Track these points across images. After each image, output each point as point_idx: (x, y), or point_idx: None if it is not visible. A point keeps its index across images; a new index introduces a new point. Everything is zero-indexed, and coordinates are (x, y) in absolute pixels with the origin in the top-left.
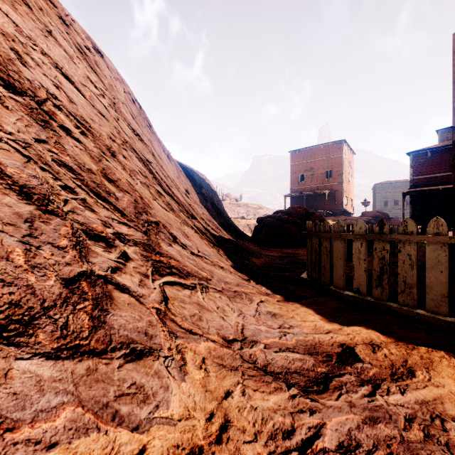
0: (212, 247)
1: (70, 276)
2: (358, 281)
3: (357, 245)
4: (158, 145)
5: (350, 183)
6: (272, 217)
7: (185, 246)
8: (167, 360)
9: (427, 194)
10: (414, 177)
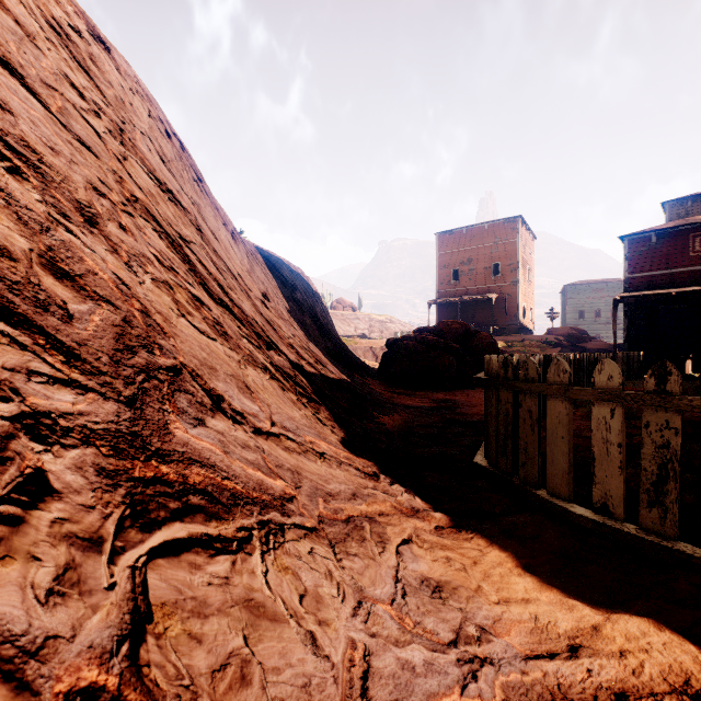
0: (306, 405)
1: None
2: (605, 488)
3: (603, 413)
4: (213, 214)
5: (529, 283)
6: (412, 339)
7: (243, 416)
8: None
9: (651, 301)
10: (630, 274)
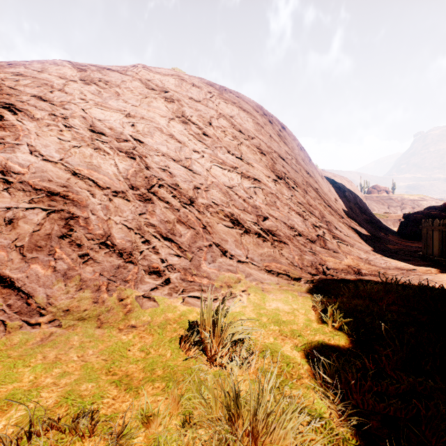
0: (355, 234)
1: (316, 235)
2: (445, 252)
3: (445, 233)
4: (315, 172)
5: None
6: (420, 214)
7: (341, 231)
8: (342, 255)
9: None
10: None
